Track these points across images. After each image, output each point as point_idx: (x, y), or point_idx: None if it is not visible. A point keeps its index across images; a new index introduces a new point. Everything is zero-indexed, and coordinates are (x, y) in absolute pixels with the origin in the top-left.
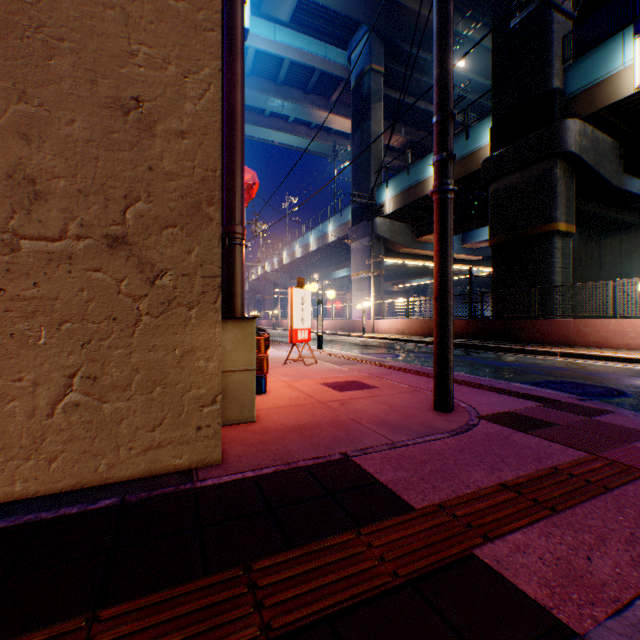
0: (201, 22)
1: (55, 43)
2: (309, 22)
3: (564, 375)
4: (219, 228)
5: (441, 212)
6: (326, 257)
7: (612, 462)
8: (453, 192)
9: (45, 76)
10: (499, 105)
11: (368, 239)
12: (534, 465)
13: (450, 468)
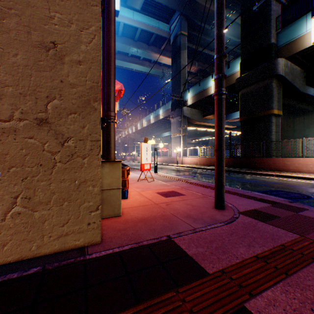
0: (90, 1)
1: (6, 10)
2: (150, 10)
3: (278, 187)
4: (100, 114)
5: (219, 105)
6: (159, 126)
7: (313, 241)
8: (225, 94)
9: (0, 29)
10: (244, 51)
11: (179, 117)
12: (272, 243)
13: (226, 245)
